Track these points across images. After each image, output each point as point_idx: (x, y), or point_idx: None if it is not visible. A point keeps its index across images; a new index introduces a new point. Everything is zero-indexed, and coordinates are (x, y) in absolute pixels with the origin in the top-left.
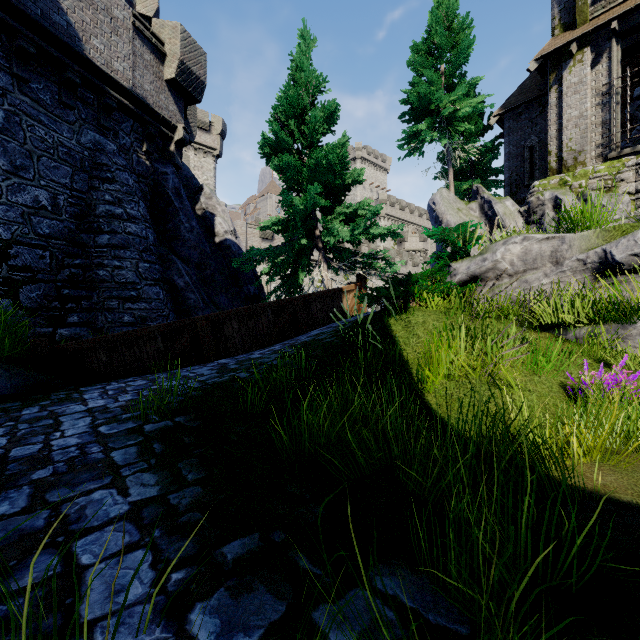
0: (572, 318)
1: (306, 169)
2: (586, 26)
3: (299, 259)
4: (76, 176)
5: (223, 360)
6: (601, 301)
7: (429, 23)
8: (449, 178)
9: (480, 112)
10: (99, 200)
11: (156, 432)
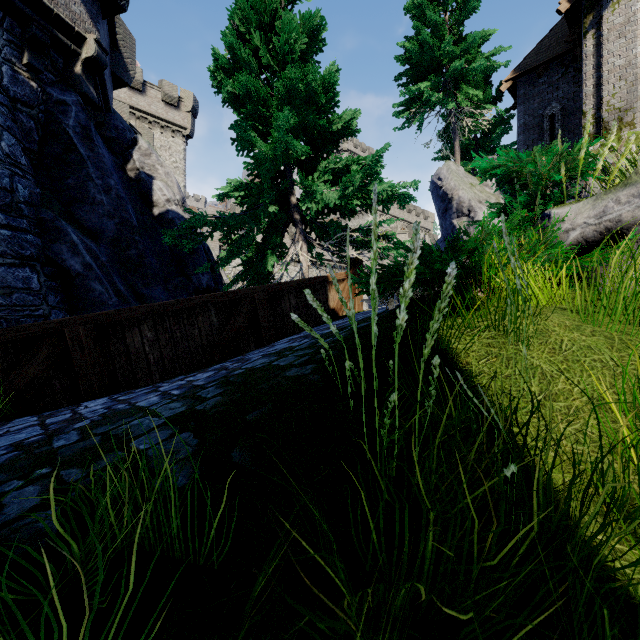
0: None
1: (275, 100)
2: None
3: (268, 237)
4: None
5: (97, 403)
6: None
7: None
8: (455, 152)
9: (487, 80)
10: None
11: None
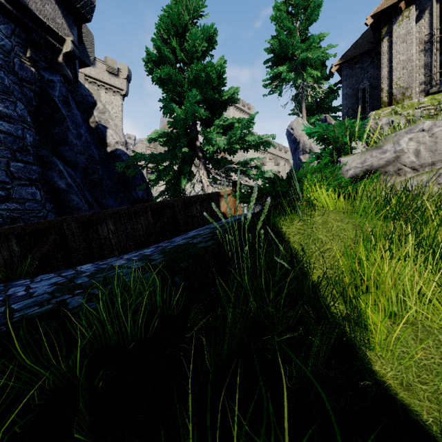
0: None
1: (187, 82)
2: None
3: (182, 167)
4: None
5: (87, 266)
6: None
7: None
8: (302, 111)
9: (323, 64)
10: None
11: None
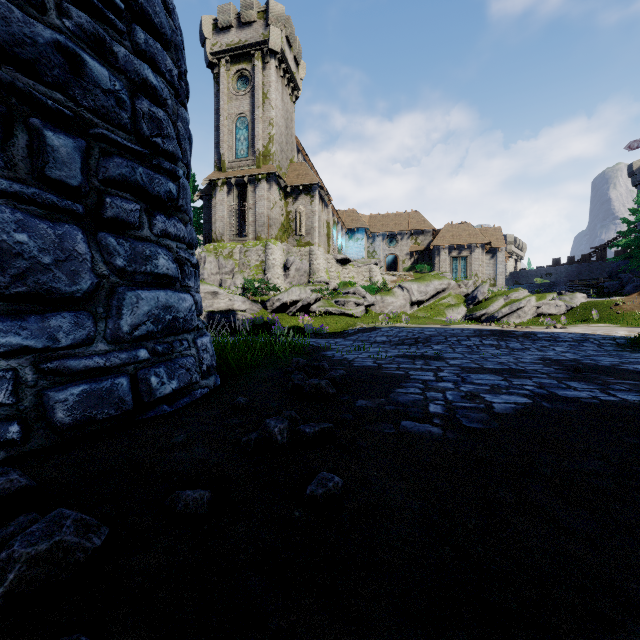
0: None
1: None
2: (225, 174)
3: None
4: None
5: None
6: None
7: None
8: None
9: (194, 187)
10: None
11: None
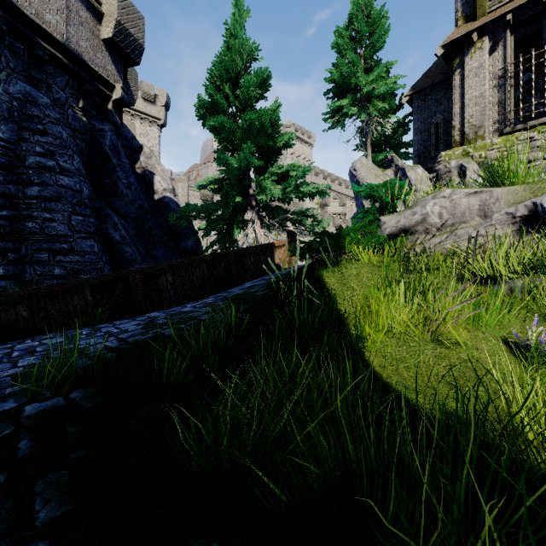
0: (508, 270)
1: (240, 130)
2: (485, 18)
3: (234, 216)
4: (3, 126)
5: (154, 313)
6: (537, 253)
7: (350, 11)
8: (367, 148)
9: (393, 93)
10: (29, 151)
11: (36, 417)
